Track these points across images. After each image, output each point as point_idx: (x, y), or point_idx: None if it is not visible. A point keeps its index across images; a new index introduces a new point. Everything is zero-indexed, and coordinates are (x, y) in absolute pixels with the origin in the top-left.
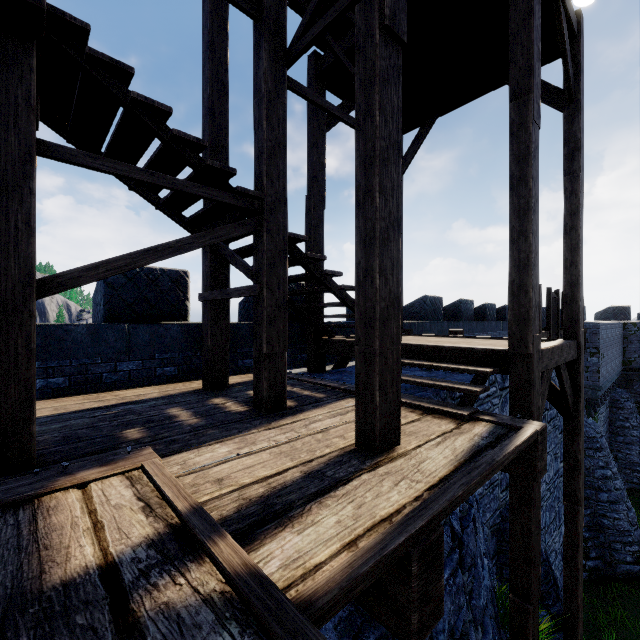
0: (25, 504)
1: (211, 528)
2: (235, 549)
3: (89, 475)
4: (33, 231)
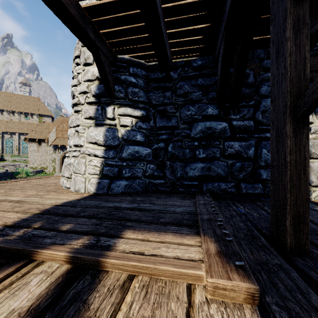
0: (196, 233)
1: (80, 252)
2: (58, 250)
3: (206, 245)
4: (287, 70)
